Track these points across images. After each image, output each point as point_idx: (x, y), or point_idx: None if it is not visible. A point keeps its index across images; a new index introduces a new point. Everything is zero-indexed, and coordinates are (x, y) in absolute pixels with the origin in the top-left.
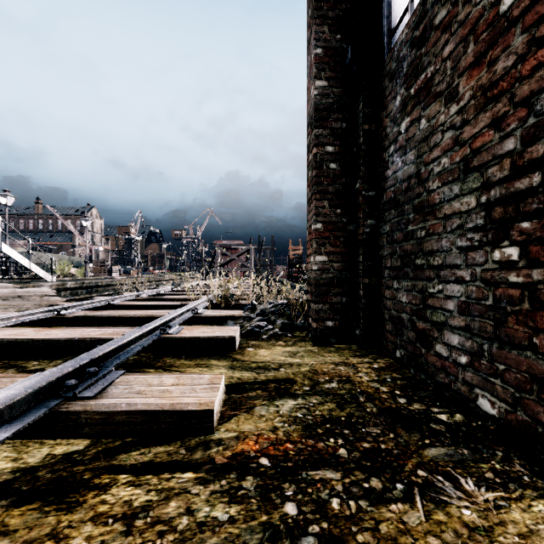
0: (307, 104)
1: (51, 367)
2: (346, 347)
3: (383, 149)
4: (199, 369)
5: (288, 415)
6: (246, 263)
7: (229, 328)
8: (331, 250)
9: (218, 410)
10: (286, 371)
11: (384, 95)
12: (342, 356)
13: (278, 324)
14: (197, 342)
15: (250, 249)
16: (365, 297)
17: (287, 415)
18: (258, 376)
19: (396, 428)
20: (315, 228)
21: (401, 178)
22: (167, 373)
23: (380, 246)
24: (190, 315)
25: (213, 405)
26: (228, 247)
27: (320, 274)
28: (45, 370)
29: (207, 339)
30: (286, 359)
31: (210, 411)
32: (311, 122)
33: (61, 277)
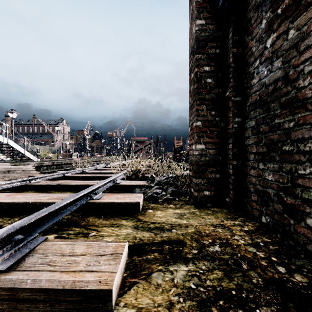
0: (189, 41)
1: (8, 224)
2: (219, 210)
3: (249, 64)
4: (111, 228)
5: (182, 285)
6: (149, 150)
7: (136, 195)
8: (207, 140)
9: (118, 282)
10: (176, 232)
11: (250, 24)
12: (217, 218)
13: (169, 191)
14: (112, 206)
15: (151, 142)
16: (234, 174)
17: (181, 285)
18: (156, 236)
19: (290, 310)
20: (196, 125)
21: (267, 83)
22: (80, 240)
23: (245, 137)
24: (111, 184)
25: (112, 283)
26: (138, 142)
27: (200, 158)
28: (2, 226)
29: (120, 204)
30: (176, 221)
31: (108, 291)
32: (193, 51)
33: (44, 159)
